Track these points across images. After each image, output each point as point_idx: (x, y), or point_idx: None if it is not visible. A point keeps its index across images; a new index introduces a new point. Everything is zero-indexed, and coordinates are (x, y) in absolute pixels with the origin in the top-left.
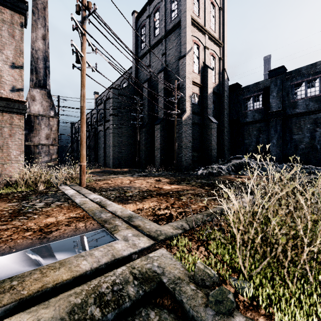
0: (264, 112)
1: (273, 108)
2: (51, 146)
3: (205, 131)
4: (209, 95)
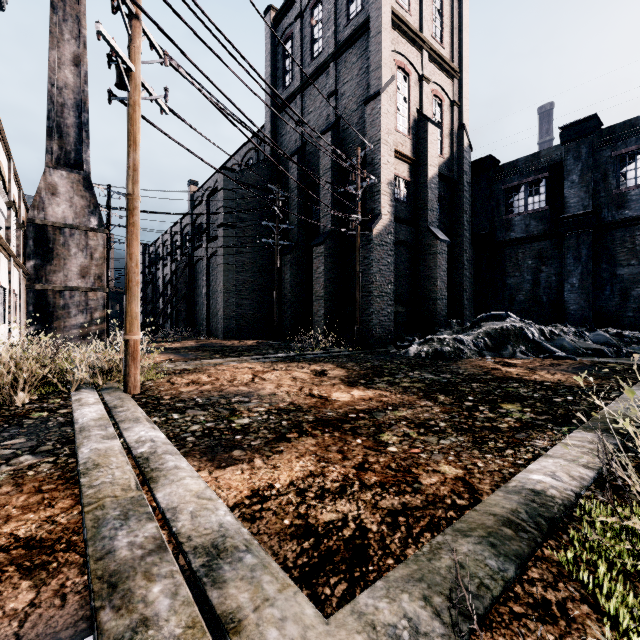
0: (550, 217)
1: (571, 209)
2: (91, 293)
3: (423, 260)
4: (430, 181)
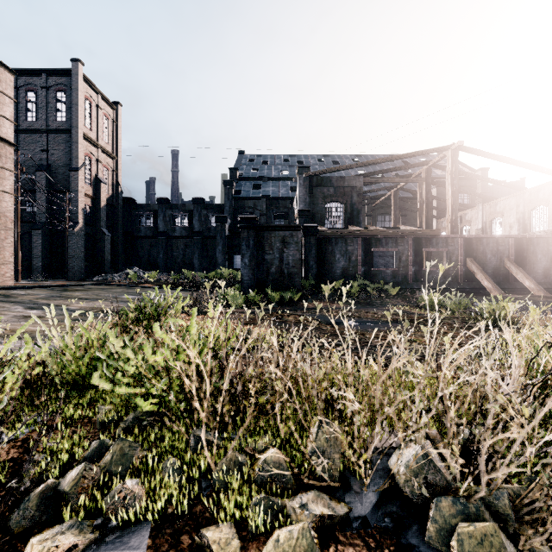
0: (154, 230)
1: (160, 229)
2: None
3: (99, 242)
4: (102, 208)
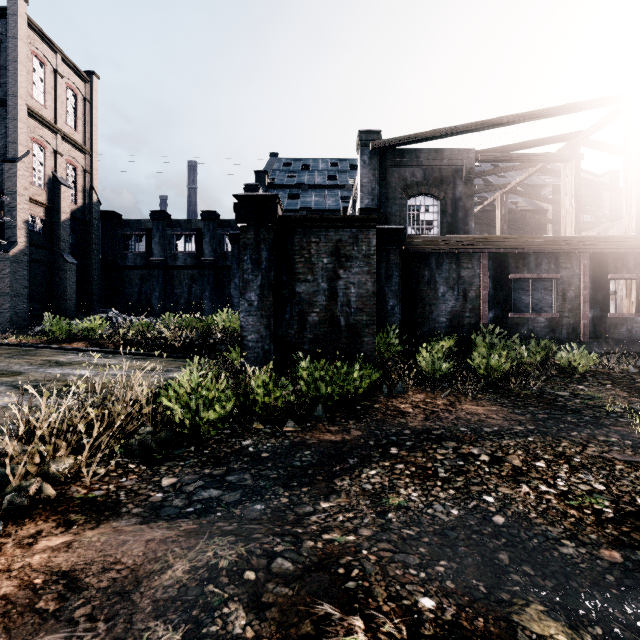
0: (147, 257)
1: (155, 256)
2: None
3: (57, 273)
4: (63, 223)
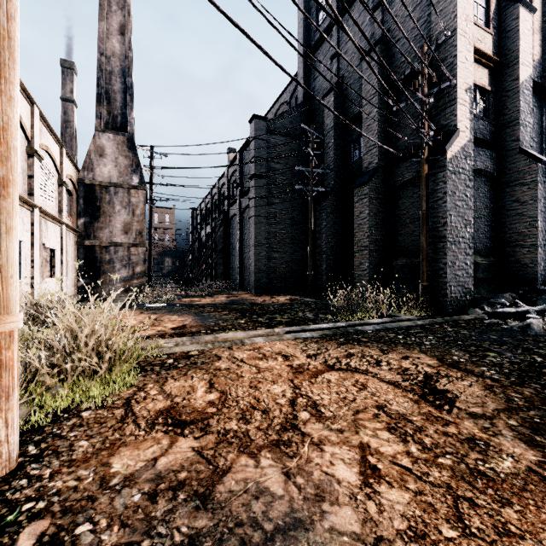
0: None
1: None
2: (133, 248)
3: (510, 193)
4: (523, 86)
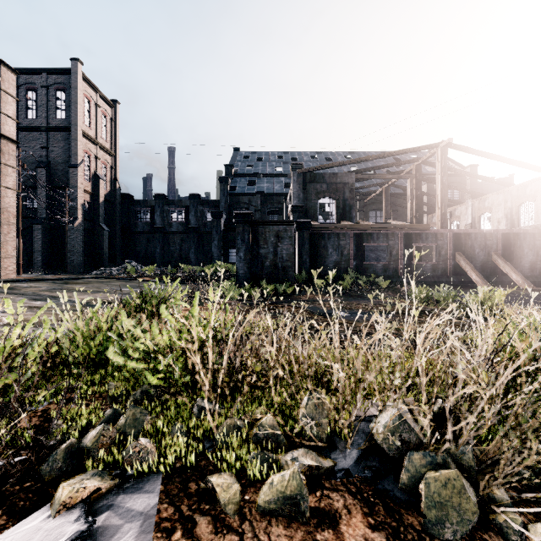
0: (151, 225)
1: (157, 224)
2: None
3: (97, 237)
4: (101, 204)
